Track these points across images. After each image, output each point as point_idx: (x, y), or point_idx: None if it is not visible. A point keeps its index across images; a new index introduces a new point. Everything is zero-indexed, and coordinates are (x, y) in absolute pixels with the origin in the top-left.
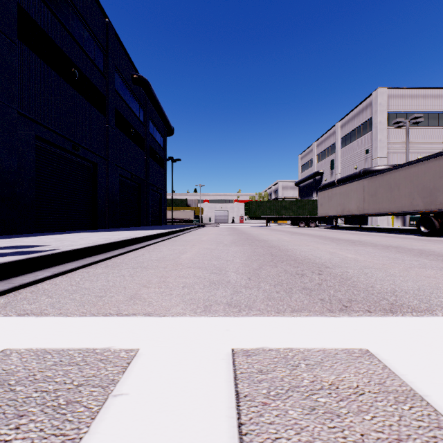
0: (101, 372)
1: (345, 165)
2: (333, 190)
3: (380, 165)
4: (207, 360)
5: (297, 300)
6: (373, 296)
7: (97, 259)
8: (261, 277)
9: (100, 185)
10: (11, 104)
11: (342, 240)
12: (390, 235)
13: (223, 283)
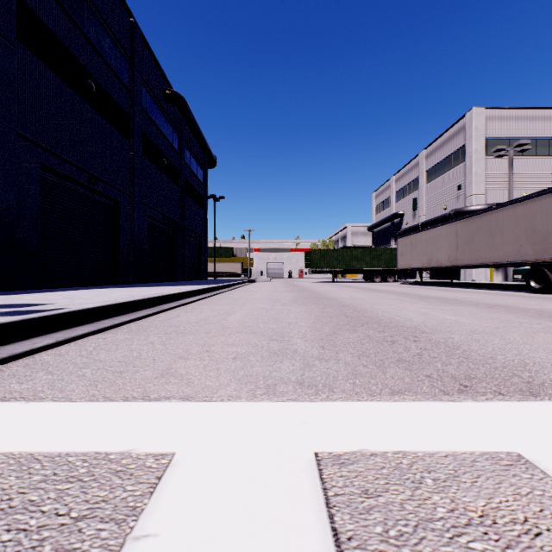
0: (115, 493)
1: (432, 205)
2: (418, 236)
3: (476, 204)
4: (279, 472)
5: (395, 376)
6: (498, 371)
7: (117, 322)
8: (339, 346)
9: (124, 228)
10: (8, 124)
11: (432, 298)
12: (492, 292)
13: (288, 353)
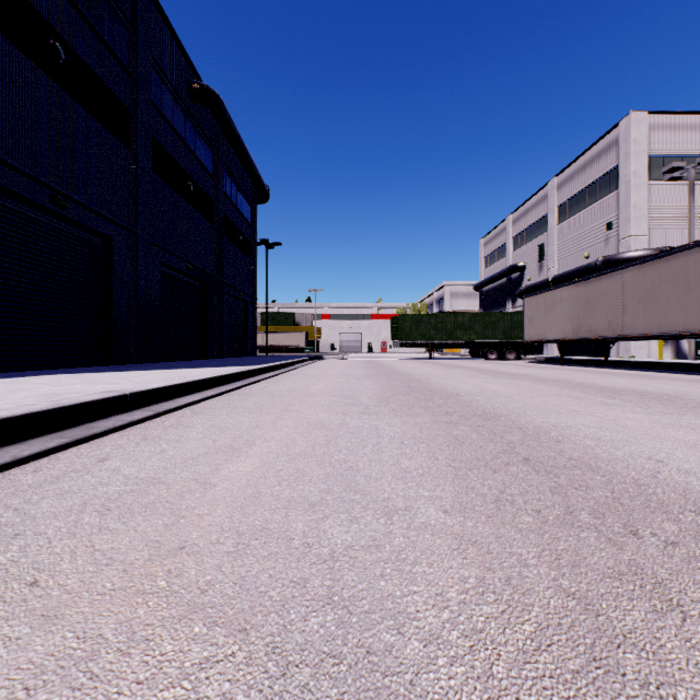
0: None
1: (567, 253)
2: (557, 293)
3: (635, 249)
4: None
5: None
6: None
7: None
8: None
9: (119, 280)
10: None
11: (625, 392)
12: (696, 378)
13: None
